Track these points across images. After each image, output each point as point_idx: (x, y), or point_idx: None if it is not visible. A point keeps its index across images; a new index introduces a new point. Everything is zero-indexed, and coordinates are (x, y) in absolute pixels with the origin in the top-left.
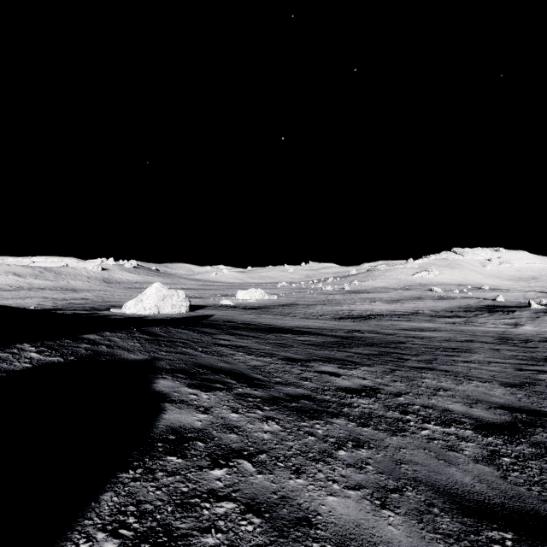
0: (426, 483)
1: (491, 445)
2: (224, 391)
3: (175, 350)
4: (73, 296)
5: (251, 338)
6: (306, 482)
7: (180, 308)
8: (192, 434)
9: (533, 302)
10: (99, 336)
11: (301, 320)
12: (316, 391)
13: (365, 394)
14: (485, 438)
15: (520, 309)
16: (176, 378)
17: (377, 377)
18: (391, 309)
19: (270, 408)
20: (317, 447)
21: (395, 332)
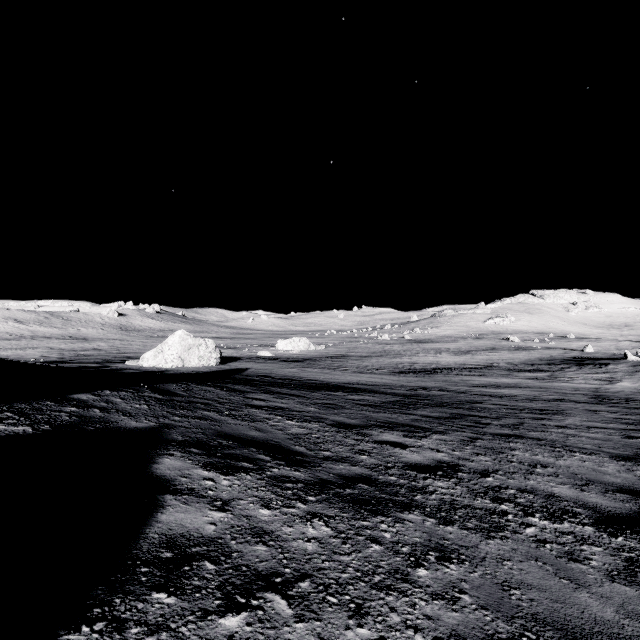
0: (552, 624)
1: (624, 550)
2: (253, 472)
3: (194, 414)
4: (83, 346)
5: (293, 397)
6: (373, 633)
7: (209, 361)
8: (199, 548)
9: (630, 354)
10: (95, 396)
11: (353, 375)
12: (377, 470)
13: (442, 473)
14: (612, 538)
15: (615, 362)
16: (188, 454)
17: (454, 448)
18: (461, 362)
19: (316, 498)
20: (385, 563)
21: (467, 389)
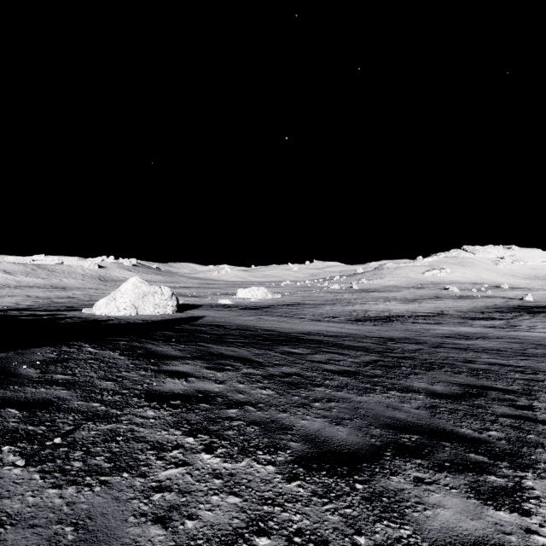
0: None
1: None
2: None
3: None
4: (59, 294)
5: (239, 363)
6: None
7: (165, 309)
8: None
9: None
10: None
11: (311, 324)
12: None
13: None
14: None
15: None
16: None
17: None
18: (411, 310)
19: None
20: None
21: (437, 340)
